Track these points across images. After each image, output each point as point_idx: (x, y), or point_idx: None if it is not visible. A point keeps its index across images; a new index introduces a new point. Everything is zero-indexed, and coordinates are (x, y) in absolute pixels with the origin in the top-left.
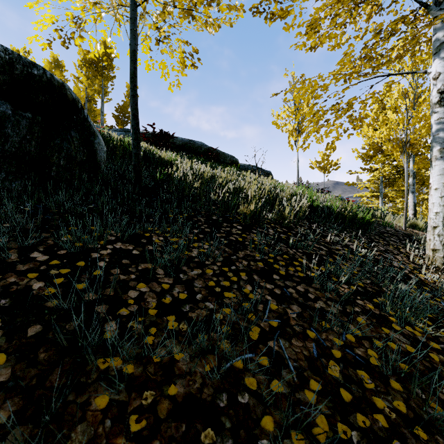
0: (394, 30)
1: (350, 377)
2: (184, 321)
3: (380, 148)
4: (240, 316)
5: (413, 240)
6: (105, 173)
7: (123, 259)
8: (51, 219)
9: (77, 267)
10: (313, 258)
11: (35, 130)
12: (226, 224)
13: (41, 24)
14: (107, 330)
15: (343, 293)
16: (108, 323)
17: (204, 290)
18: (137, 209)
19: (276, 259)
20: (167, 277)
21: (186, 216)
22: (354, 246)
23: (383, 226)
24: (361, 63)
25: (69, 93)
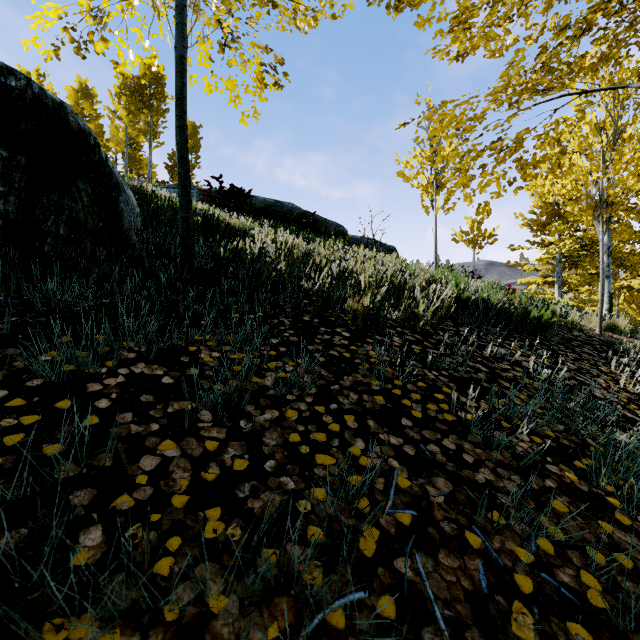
0: (590, 22)
1: (556, 639)
2: (237, 519)
3: (557, 211)
4: (343, 503)
5: (617, 351)
6: (139, 249)
7: (142, 393)
8: (31, 323)
9: (55, 411)
10: (467, 386)
11: (15, 177)
12: (325, 329)
13: (42, 20)
14: (83, 547)
15: (523, 452)
16: (88, 530)
17: (280, 450)
18: (181, 305)
19: (406, 388)
20: (217, 426)
21: (262, 315)
22: (530, 364)
23: (567, 329)
24: (535, 77)
25: (72, 119)
